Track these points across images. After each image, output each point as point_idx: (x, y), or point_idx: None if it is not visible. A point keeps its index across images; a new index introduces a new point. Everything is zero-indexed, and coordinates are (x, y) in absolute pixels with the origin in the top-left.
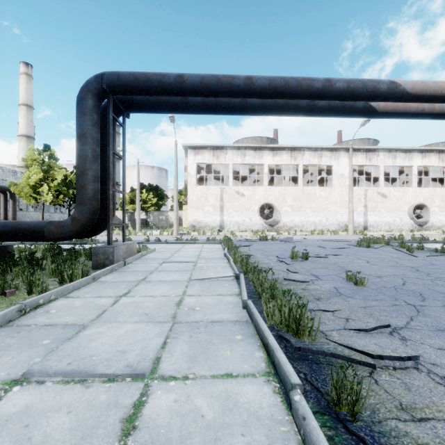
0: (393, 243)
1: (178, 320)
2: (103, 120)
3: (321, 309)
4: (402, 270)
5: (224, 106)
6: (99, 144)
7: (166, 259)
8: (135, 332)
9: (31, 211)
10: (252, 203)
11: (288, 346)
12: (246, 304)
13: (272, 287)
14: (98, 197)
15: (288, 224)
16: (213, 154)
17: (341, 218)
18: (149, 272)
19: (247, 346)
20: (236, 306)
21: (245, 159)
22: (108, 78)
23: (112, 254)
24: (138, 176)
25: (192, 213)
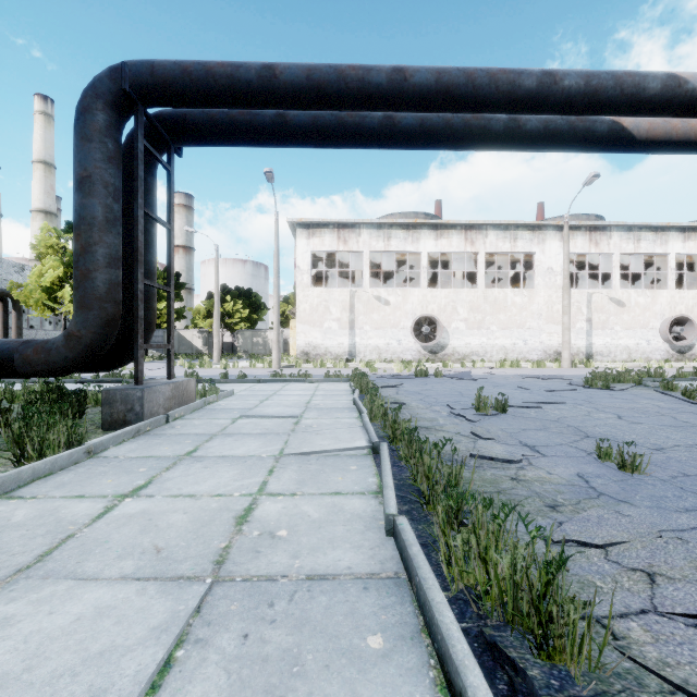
0: (650, 382)
1: (227, 571)
2: (131, 157)
3: (572, 540)
4: (696, 435)
5: (353, 130)
6: (118, 197)
7: (248, 409)
8: (98, 621)
9: (49, 329)
10: (402, 315)
11: (521, 688)
12: (394, 527)
13: (460, 495)
14: (117, 295)
15: (460, 351)
16: (338, 235)
17: (549, 340)
18: (207, 438)
19: (398, 686)
20: (370, 528)
21: (390, 244)
22: (134, 72)
23: (140, 403)
24: (216, 273)
25: (303, 331)
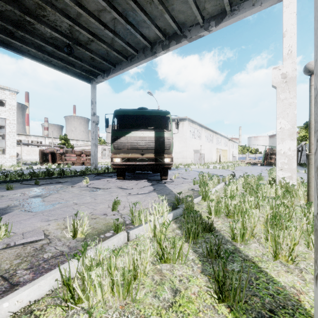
0: None
1: None
2: None
3: None
4: None
5: None
6: None
7: None
8: None
9: None
10: None
11: None
12: None
13: None
14: None
15: (25, 159)
16: None
17: None
18: None
19: None
20: None
21: None
22: None
23: None
24: None
25: None
